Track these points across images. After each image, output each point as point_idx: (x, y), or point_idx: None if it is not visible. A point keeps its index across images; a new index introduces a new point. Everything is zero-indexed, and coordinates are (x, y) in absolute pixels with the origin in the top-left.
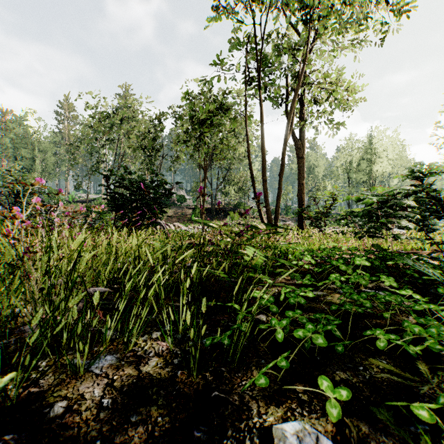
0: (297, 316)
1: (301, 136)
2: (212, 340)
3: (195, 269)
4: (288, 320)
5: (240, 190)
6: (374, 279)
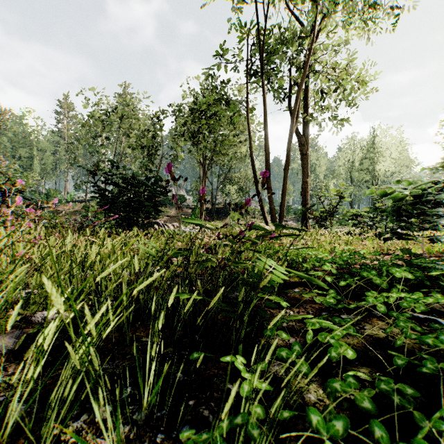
0: (352, 391)
1: (305, 132)
2: (197, 429)
3: (172, 297)
4: (346, 422)
5: (240, 189)
6: (431, 301)
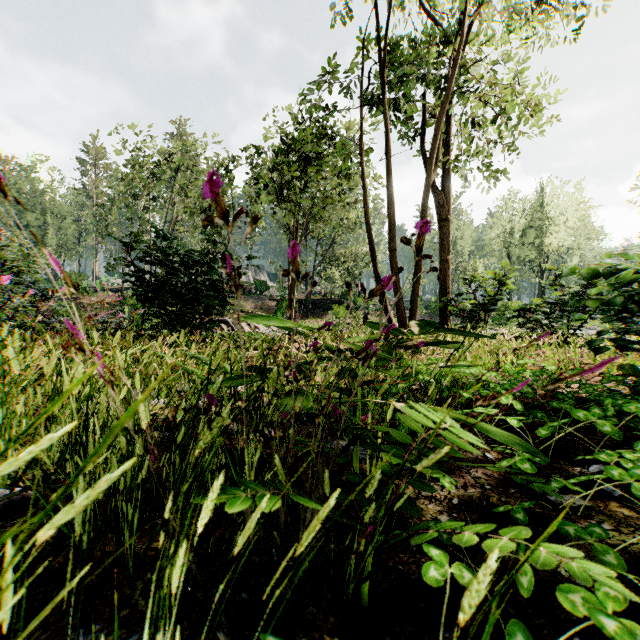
0: None
1: (444, 186)
2: None
3: (207, 506)
4: None
5: (348, 273)
6: None
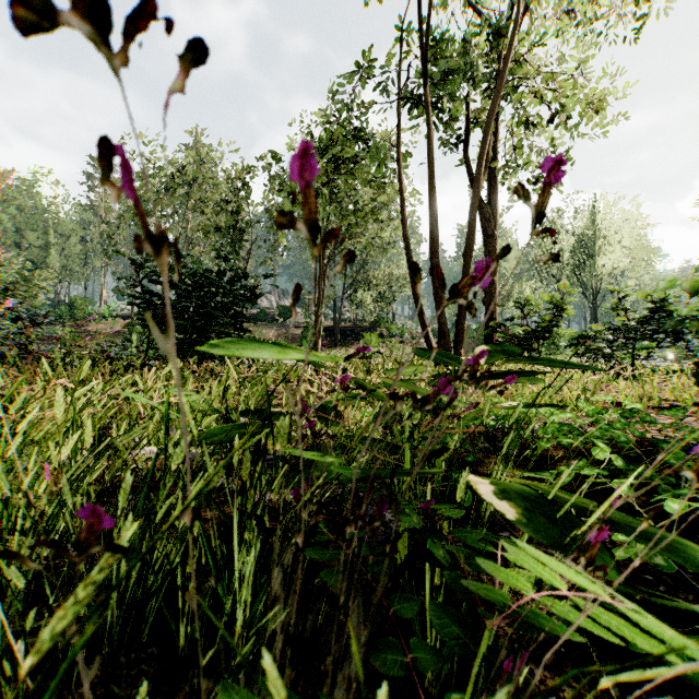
0: None
1: (490, 198)
2: None
3: None
4: None
5: (380, 297)
6: None
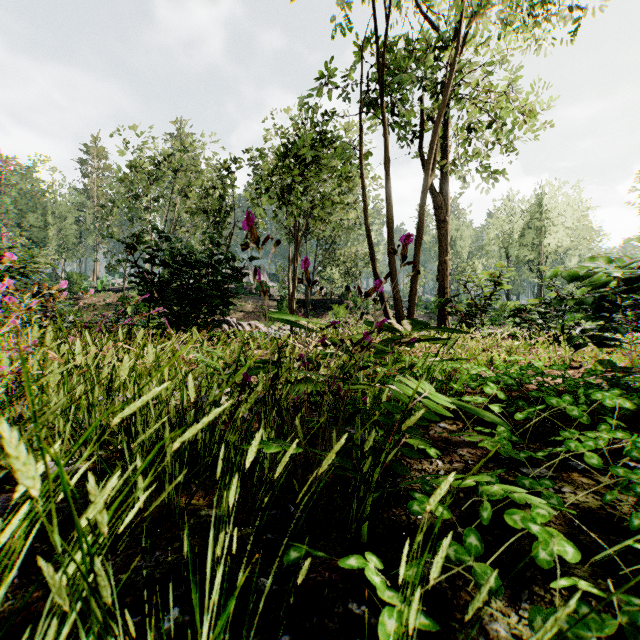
0: (593, 637)
1: (442, 188)
2: None
3: (251, 449)
4: None
5: (348, 273)
6: None
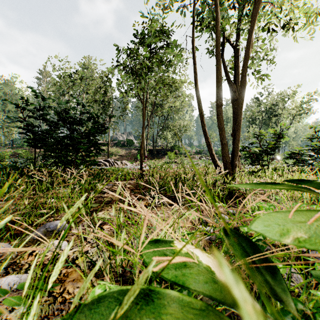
0: None
1: (235, 79)
2: None
3: None
4: None
5: (175, 135)
6: None
